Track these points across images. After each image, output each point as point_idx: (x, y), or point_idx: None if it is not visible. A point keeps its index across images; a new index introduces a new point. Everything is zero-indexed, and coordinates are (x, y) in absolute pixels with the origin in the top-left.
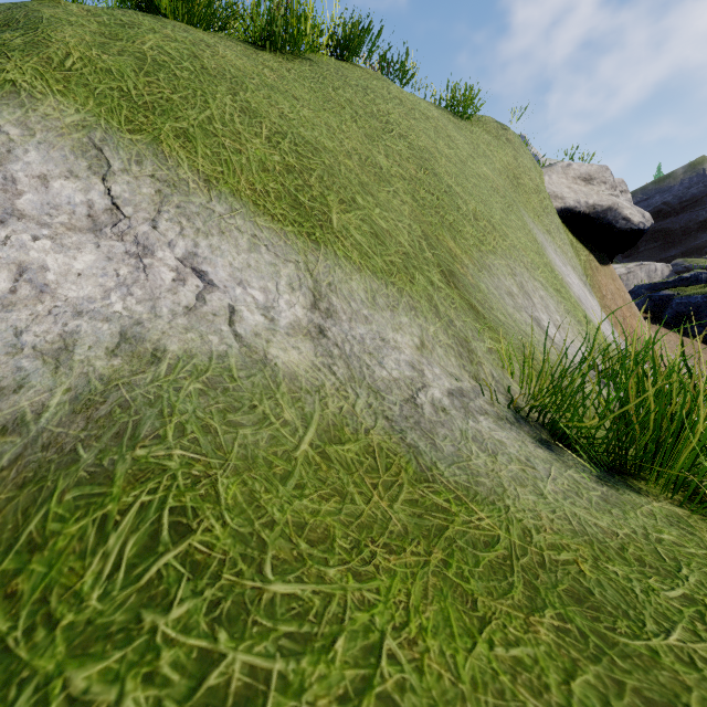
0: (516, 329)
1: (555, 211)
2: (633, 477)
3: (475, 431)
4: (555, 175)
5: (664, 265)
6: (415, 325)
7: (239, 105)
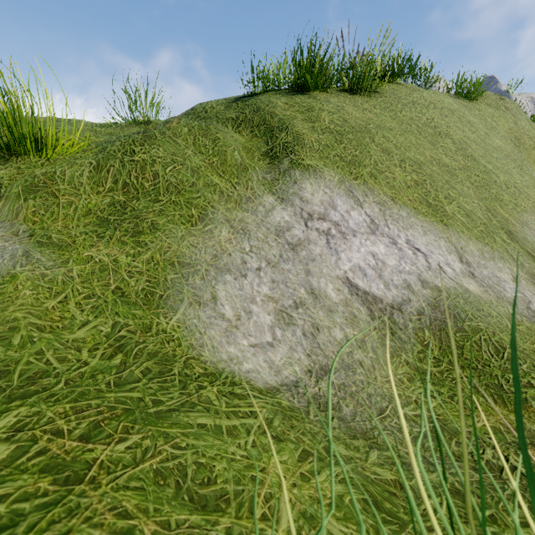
0: None
1: None
2: None
3: None
4: None
5: None
6: (506, 267)
7: (379, 148)
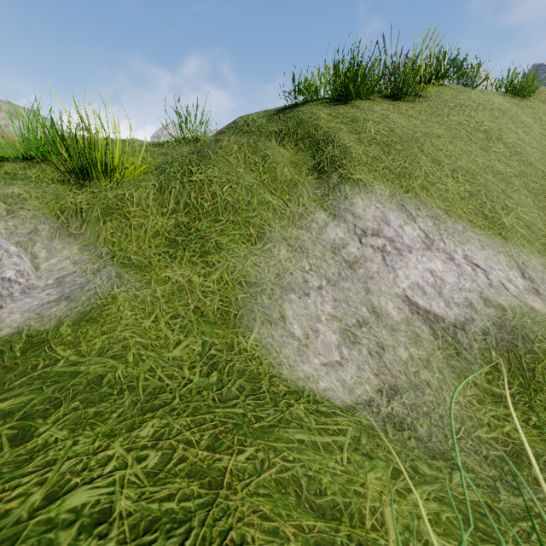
0: None
1: None
2: None
3: None
4: None
5: None
6: None
7: (429, 158)
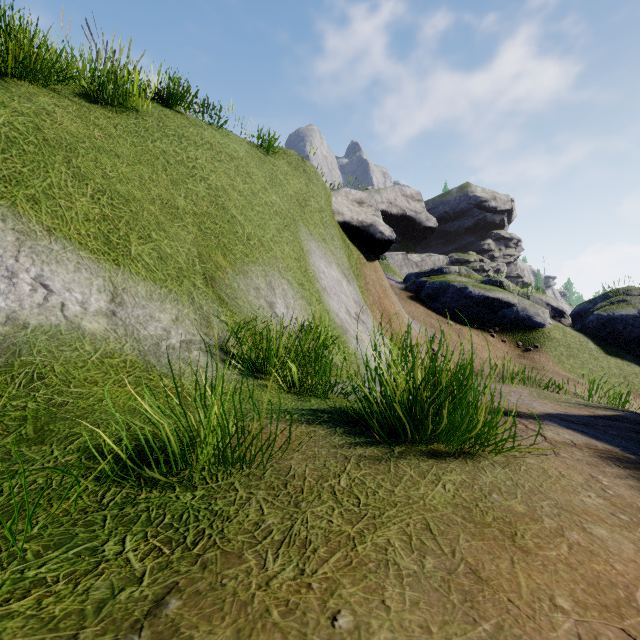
0: (249, 310)
1: (333, 224)
2: (266, 375)
3: (186, 356)
4: (340, 197)
5: (444, 257)
6: (176, 309)
7: (72, 171)
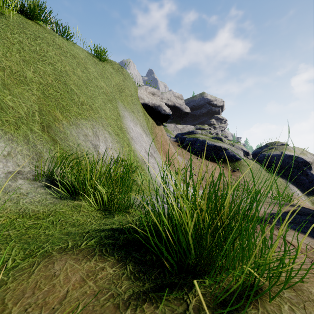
0: (78, 149)
1: (138, 104)
2: (83, 196)
3: (8, 185)
4: (142, 90)
5: (193, 126)
6: (9, 147)
7: None
